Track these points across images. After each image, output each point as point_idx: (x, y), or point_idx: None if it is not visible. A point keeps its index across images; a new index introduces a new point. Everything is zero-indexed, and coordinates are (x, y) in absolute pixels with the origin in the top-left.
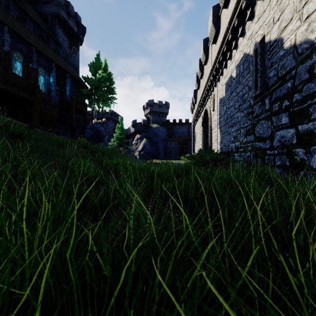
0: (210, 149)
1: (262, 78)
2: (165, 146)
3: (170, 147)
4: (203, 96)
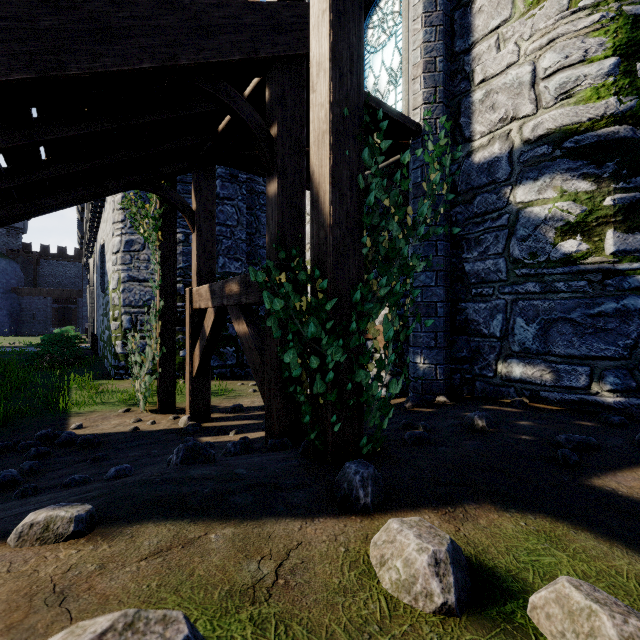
0: (92, 326)
1: (103, 279)
2: (15, 305)
3: (31, 307)
4: (86, 240)
